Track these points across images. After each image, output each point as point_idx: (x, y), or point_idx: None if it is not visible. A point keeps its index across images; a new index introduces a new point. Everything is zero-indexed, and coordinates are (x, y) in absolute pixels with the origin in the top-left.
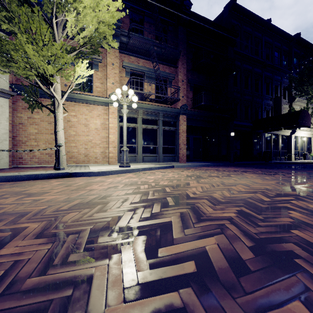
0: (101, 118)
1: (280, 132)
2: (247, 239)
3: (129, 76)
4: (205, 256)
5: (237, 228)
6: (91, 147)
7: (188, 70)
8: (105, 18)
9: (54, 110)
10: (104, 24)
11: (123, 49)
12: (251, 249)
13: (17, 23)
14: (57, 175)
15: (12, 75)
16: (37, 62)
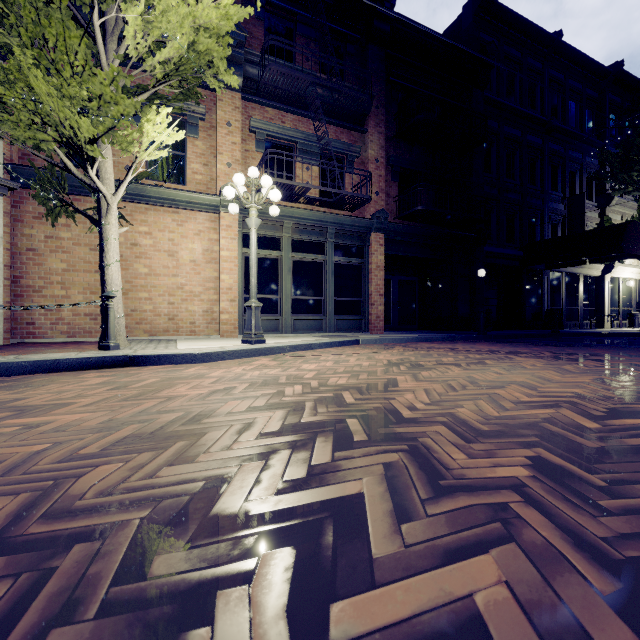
0: (205, 239)
1: (581, 269)
2: (588, 562)
3: (263, 149)
4: (479, 637)
5: (546, 518)
6: (183, 301)
7: (387, 137)
8: (211, 19)
9: (99, 219)
10: (208, 33)
11: (252, 93)
12: (615, 605)
13: (14, 26)
14: (102, 361)
15: (12, 146)
16: (57, 111)
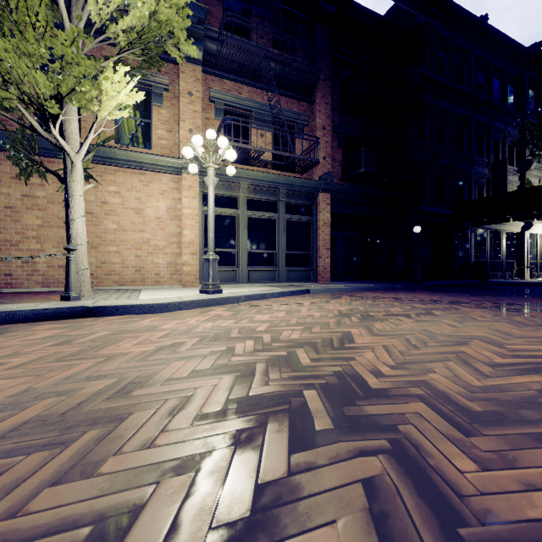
0: (169, 198)
1: (503, 226)
2: None
3: (222, 117)
4: None
5: None
6: (149, 254)
7: (333, 108)
8: None
9: (65, 176)
10: (168, 3)
11: (211, 66)
12: None
13: None
14: (60, 312)
15: None
16: (15, 67)
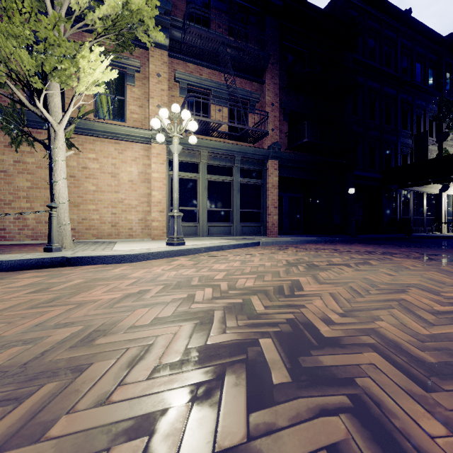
0: (140, 164)
1: (424, 188)
2: None
3: (185, 95)
4: None
5: None
6: (123, 212)
7: (280, 87)
8: None
9: (49, 144)
10: None
11: (176, 51)
12: None
13: None
14: (42, 262)
15: None
16: (3, 47)
